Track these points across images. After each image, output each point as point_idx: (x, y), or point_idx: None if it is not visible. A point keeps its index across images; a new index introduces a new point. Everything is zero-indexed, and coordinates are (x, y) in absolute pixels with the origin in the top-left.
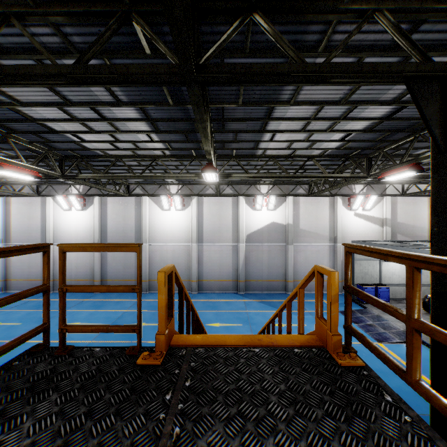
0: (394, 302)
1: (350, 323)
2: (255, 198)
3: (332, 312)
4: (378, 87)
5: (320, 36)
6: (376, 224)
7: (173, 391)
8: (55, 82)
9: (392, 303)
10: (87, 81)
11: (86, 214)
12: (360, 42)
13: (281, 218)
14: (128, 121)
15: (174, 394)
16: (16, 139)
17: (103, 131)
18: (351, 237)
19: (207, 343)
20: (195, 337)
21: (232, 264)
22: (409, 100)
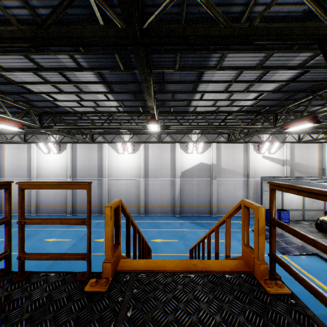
0: (293, 223)
1: (275, 251)
2: (187, 144)
3: (259, 243)
4: (288, 54)
5: (243, 8)
6: (278, 164)
7: (115, 322)
8: (21, 44)
9: (291, 224)
10: (48, 44)
11: (61, 157)
12: (276, 14)
13: (207, 159)
14: (89, 84)
15: (116, 325)
16: (4, 98)
17: (70, 92)
18: (260, 174)
19: (149, 268)
20: (138, 262)
21: (170, 194)
22: (311, 66)
